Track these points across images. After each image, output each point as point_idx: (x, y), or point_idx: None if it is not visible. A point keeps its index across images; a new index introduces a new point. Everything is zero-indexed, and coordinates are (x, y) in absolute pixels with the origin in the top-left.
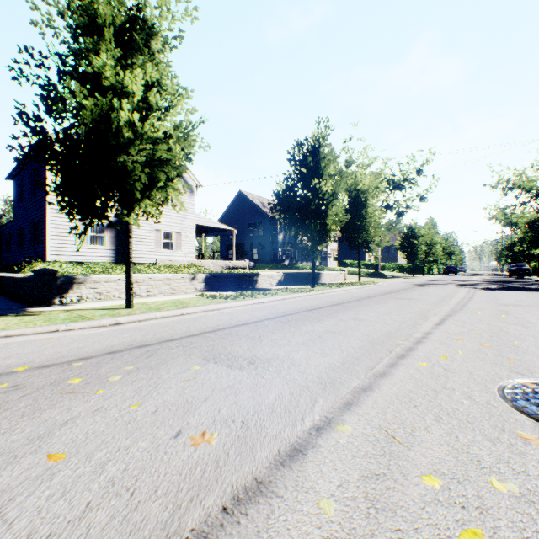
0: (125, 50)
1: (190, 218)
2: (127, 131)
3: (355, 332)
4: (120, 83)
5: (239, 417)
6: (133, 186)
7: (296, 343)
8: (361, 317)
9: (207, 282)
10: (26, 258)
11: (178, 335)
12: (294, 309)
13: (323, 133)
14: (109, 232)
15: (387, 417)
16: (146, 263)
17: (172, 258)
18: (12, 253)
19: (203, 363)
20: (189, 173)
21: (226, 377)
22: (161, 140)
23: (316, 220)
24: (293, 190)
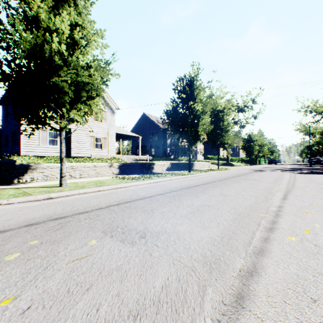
0: (57, 1)
1: (112, 129)
2: (58, 60)
3: (225, 205)
4: (52, 25)
5: (118, 322)
6: (63, 99)
7: (180, 215)
8: (226, 193)
9: (120, 168)
10: (9, 153)
11: (90, 208)
12: (177, 187)
13: (196, 72)
14: None
15: (292, 322)
16: (84, 156)
17: (101, 154)
18: (1, 151)
19: (100, 237)
20: (111, 100)
21: (116, 255)
22: (85, 69)
23: (191, 128)
24: (176, 109)
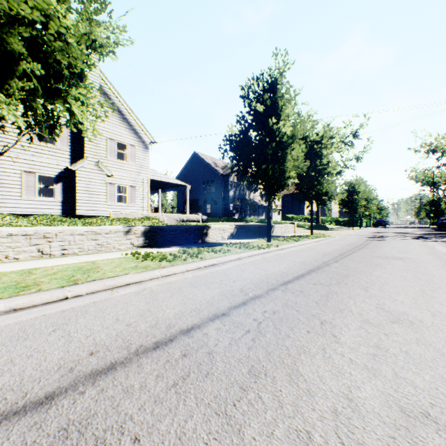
0: None
1: (145, 173)
2: None
3: None
4: None
5: None
6: None
7: None
8: (394, 308)
9: (147, 236)
10: None
11: None
12: (258, 281)
13: (282, 67)
14: (59, 184)
15: None
16: (99, 215)
17: (126, 212)
18: None
19: None
20: (143, 129)
21: None
22: None
23: (273, 166)
24: (247, 134)
